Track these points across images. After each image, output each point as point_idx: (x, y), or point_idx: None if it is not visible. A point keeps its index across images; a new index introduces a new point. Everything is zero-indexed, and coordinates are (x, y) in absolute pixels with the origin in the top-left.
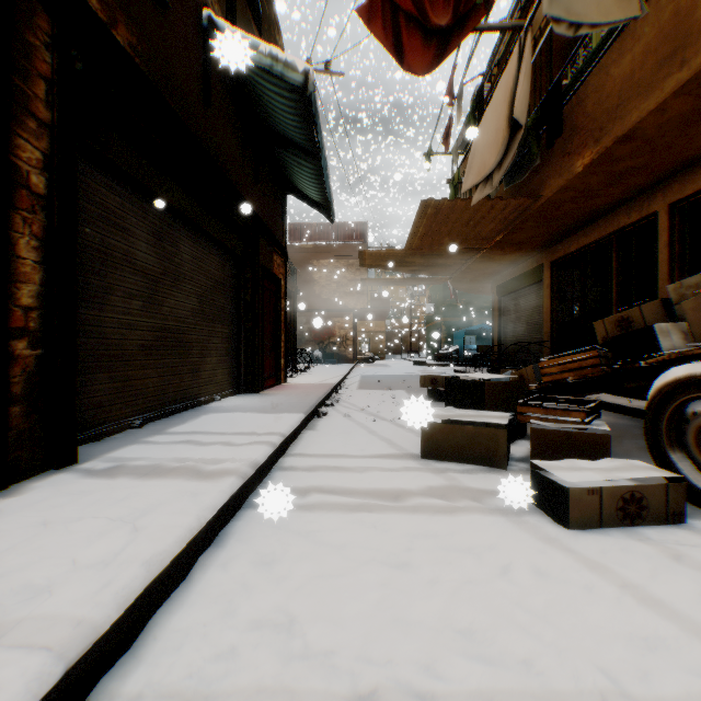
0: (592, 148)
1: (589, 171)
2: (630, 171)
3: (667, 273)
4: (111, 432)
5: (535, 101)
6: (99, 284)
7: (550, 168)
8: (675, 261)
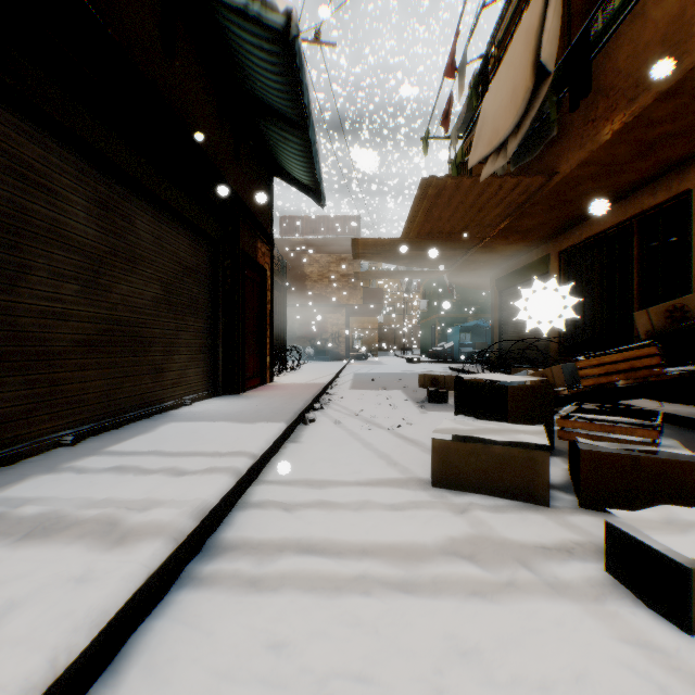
0: (624, 110)
1: (618, 139)
2: (665, 139)
3: None
4: (27, 453)
5: None
6: (7, 258)
7: (568, 140)
8: None
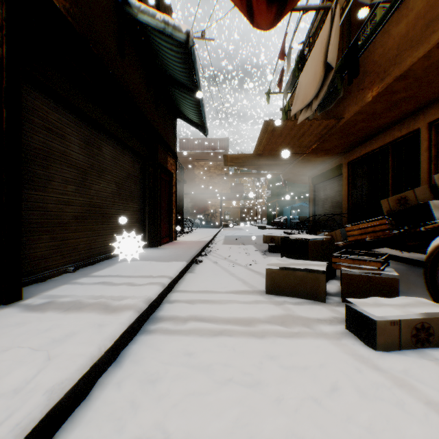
0: (378, 84)
1: (376, 100)
2: (403, 100)
3: (427, 168)
4: (51, 275)
5: (338, 56)
6: (42, 173)
7: (349, 99)
8: (432, 160)
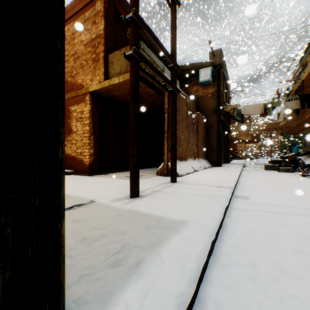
0: (306, 115)
1: (308, 118)
2: None
3: None
4: None
5: None
6: None
7: (302, 114)
8: None
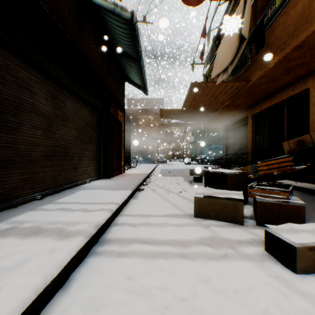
0: (279, 54)
1: (277, 66)
2: (297, 66)
3: (314, 118)
4: (22, 202)
5: None
6: (14, 120)
7: (255, 66)
8: None
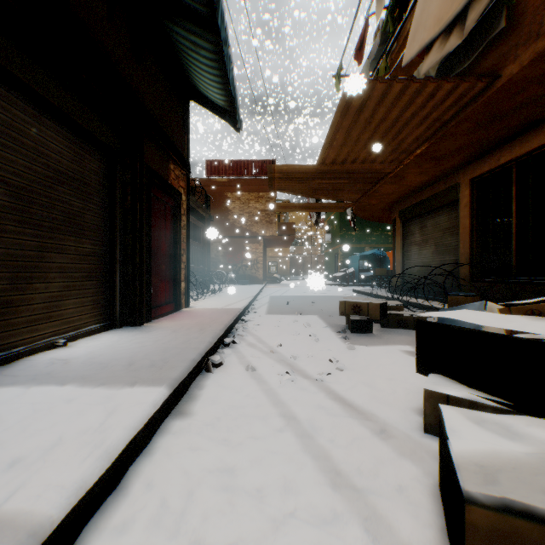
0: None
1: None
2: None
3: None
4: None
5: None
6: None
7: (516, 35)
8: None
